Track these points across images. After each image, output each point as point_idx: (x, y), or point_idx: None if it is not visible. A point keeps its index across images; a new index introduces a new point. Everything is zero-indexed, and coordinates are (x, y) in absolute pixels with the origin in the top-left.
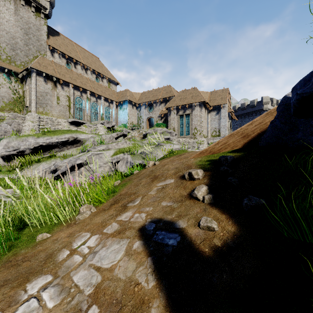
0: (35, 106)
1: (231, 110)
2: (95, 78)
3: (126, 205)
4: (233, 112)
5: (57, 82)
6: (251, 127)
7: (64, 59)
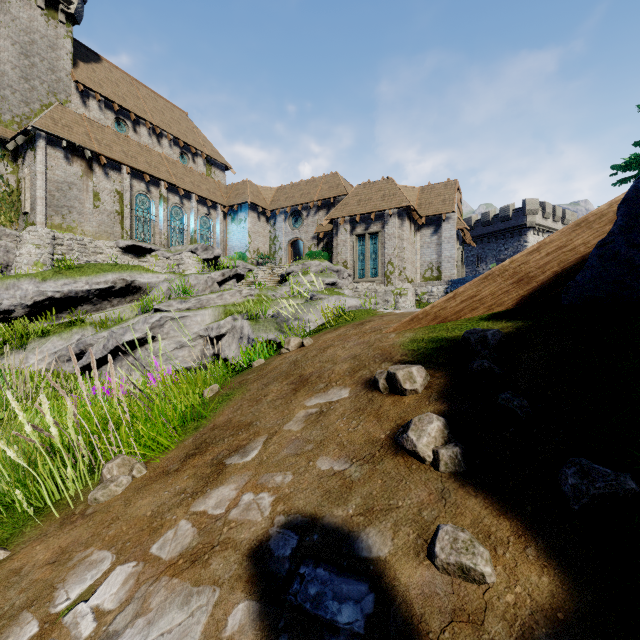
0: (45, 212)
1: (463, 225)
2: (179, 156)
3: (225, 462)
4: (467, 229)
5: (95, 162)
6: (538, 259)
7: (110, 112)
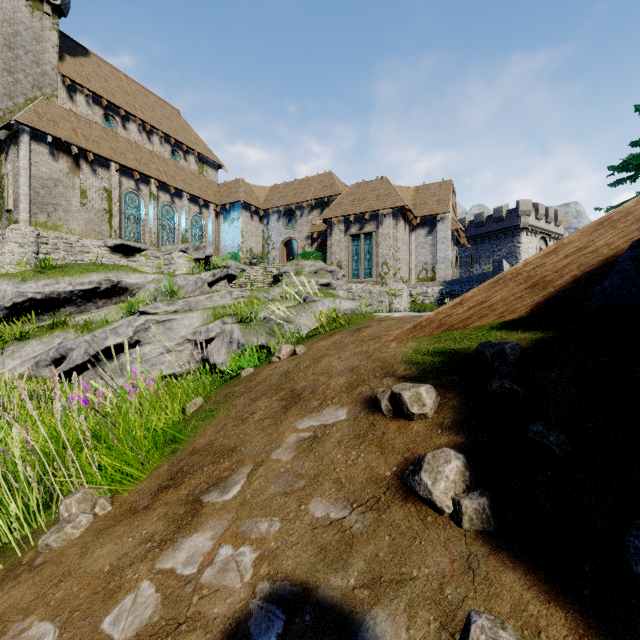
0: (29, 209)
1: (457, 226)
2: (170, 154)
3: (201, 499)
4: (461, 230)
5: (82, 158)
6: (555, 261)
7: (98, 108)
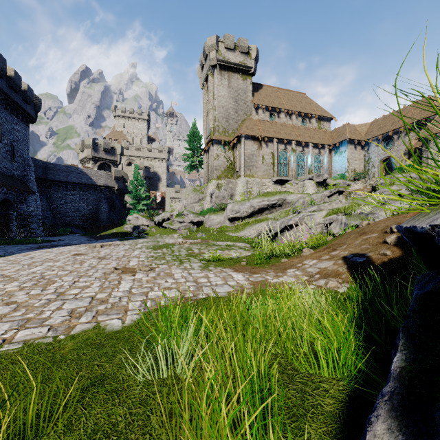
0: (244, 170)
1: None
2: (301, 122)
3: (336, 249)
4: None
5: (262, 141)
6: None
7: (267, 112)
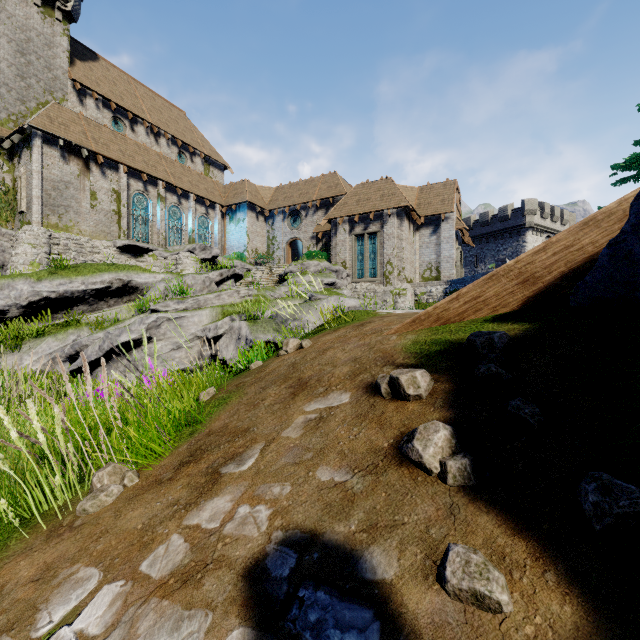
0: (41, 211)
1: (462, 225)
2: (177, 155)
3: (220, 471)
4: (466, 229)
5: (92, 161)
6: (544, 259)
7: (107, 111)
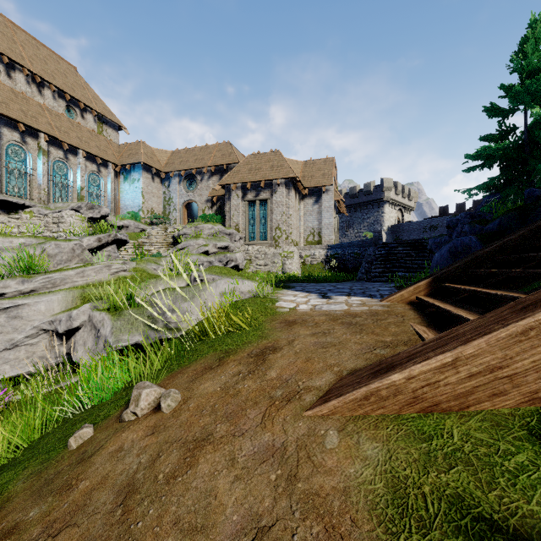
0: None
1: (339, 197)
2: (65, 110)
3: None
4: (342, 201)
5: None
6: None
7: None
